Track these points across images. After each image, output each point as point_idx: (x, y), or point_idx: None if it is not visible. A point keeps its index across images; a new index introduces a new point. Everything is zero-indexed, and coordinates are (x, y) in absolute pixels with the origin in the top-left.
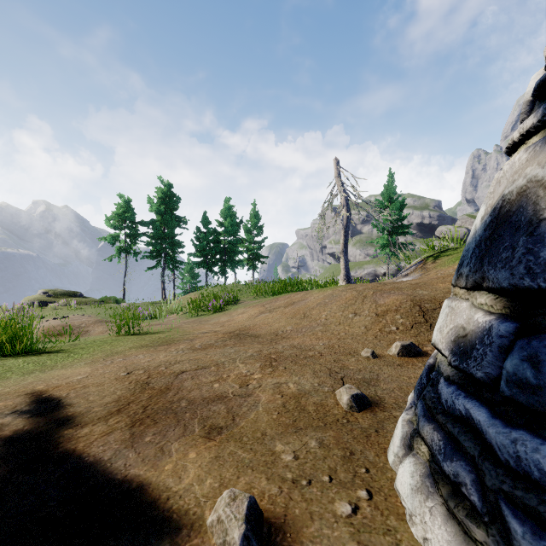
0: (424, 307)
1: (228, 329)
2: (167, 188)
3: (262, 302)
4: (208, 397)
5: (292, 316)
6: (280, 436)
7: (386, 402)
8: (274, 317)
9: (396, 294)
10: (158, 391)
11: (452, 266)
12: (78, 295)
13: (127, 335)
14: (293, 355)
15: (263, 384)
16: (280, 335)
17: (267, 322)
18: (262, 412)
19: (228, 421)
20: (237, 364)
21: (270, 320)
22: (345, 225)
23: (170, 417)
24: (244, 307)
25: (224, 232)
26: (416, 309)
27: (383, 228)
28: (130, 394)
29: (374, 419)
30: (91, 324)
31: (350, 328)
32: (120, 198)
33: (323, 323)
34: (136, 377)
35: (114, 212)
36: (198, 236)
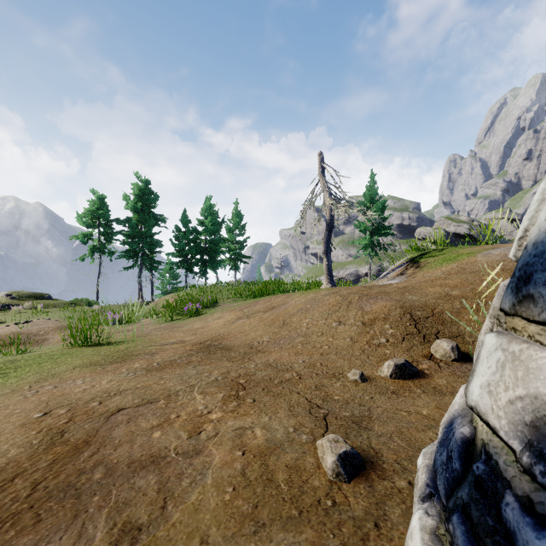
0: (415, 315)
1: (199, 338)
2: (144, 185)
3: (240, 306)
4: (138, 458)
5: (270, 323)
6: (229, 544)
7: (385, 459)
8: (251, 324)
9: (383, 300)
10: (71, 447)
11: (440, 268)
12: (46, 297)
13: (83, 347)
14: (267, 378)
15: (220, 430)
16: (255, 348)
17: (243, 329)
18: (210, 488)
19: (154, 510)
20: (194, 395)
21: (247, 327)
22: (328, 224)
23: (65, 506)
24: (221, 311)
25: (205, 231)
26: (407, 317)
27: (365, 228)
28: (26, 456)
29: (372, 496)
30: (51, 331)
31: (334, 339)
32: (93, 194)
33: (304, 333)
34: (52, 421)
35: (87, 208)
36: (177, 235)
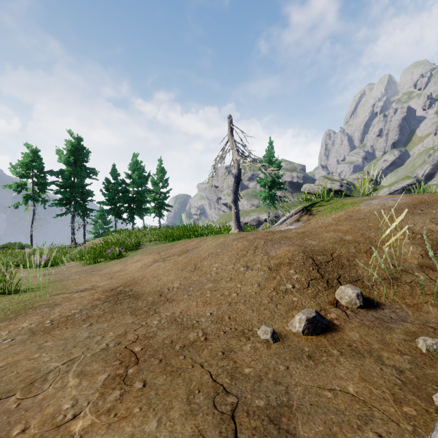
0: (317, 260)
1: (113, 284)
2: (77, 142)
3: (159, 249)
4: None
5: (183, 266)
6: None
7: None
8: (165, 268)
9: (287, 245)
10: None
11: (330, 216)
12: None
13: None
14: (168, 342)
15: None
16: (164, 295)
17: (157, 273)
18: None
19: None
20: (67, 380)
21: (161, 271)
22: (236, 178)
23: None
24: (141, 254)
25: (132, 183)
26: (310, 262)
27: (265, 184)
28: None
29: None
30: None
31: (242, 285)
32: (27, 148)
33: (214, 279)
34: None
35: (20, 160)
36: (107, 186)
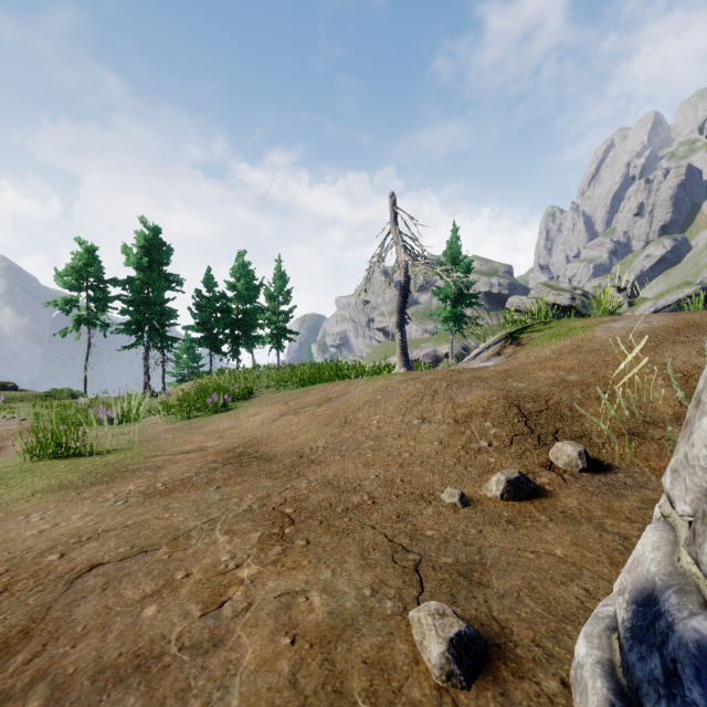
0: (525, 408)
1: (227, 444)
2: (153, 234)
3: (285, 397)
4: (113, 662)
5: (327, 420)
6: None
7: (517, 639)
8: (300, 423)
9: (481, 388)
10: None
11: (548, 346)
12: (9, 387)
13: (55, 459)
14: (325, 505)
15: (255, 599)
16: (306, 457)
17: (289, 430)
18: None
19: None
20: (215, 537)
21: (295, 427)
22: (403, 289)
23: None
24: (258, 405)
25: (237, 297)
26: (514, 411)
27: (446, 296)
28: None
29: None
30: (12, 436)
31: (416, 443)
32: (80, 244)
33: (375, 435)
34: None
35: (70, 264)
36: (198, 303)
